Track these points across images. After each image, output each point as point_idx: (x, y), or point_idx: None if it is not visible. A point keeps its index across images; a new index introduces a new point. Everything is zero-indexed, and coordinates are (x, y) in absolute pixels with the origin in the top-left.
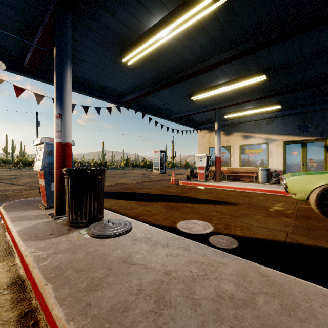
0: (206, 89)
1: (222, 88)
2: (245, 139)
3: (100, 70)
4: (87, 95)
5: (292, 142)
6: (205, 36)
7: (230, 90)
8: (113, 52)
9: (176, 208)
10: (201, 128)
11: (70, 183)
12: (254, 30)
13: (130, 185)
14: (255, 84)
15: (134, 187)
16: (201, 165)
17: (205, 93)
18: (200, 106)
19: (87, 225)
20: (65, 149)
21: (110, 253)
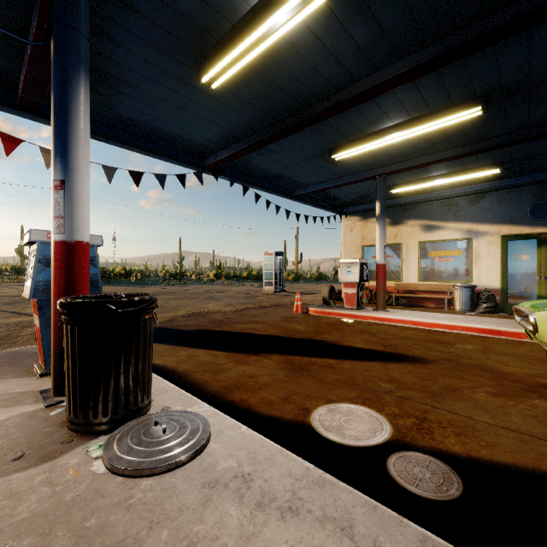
0: (361, 139)
1: (392, 135)
2: (428, 232)
3: (162, 104)
4: (141, 152)
5: (519, 236)
6: (366, 21)
7: (407, 140)
8: (182, 64)
9: (307, 371)
10: (348, 213)
11: (72, 333)
12: (470, 5)
13: (221, 315)
14: (457, 127)
15: (227, 319)
16: (349, 279)
17: (360, 145)
18: (347, 173)
19: (110, 429)
20: (73, 255)
21: (139, 542)
